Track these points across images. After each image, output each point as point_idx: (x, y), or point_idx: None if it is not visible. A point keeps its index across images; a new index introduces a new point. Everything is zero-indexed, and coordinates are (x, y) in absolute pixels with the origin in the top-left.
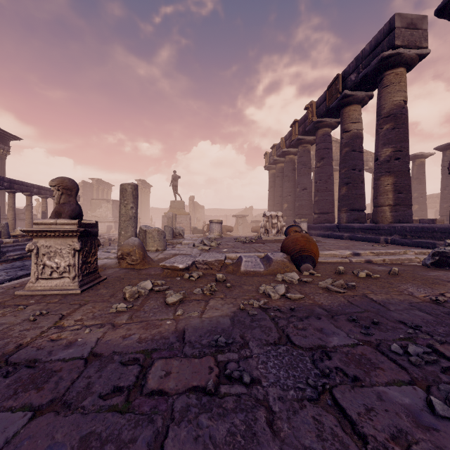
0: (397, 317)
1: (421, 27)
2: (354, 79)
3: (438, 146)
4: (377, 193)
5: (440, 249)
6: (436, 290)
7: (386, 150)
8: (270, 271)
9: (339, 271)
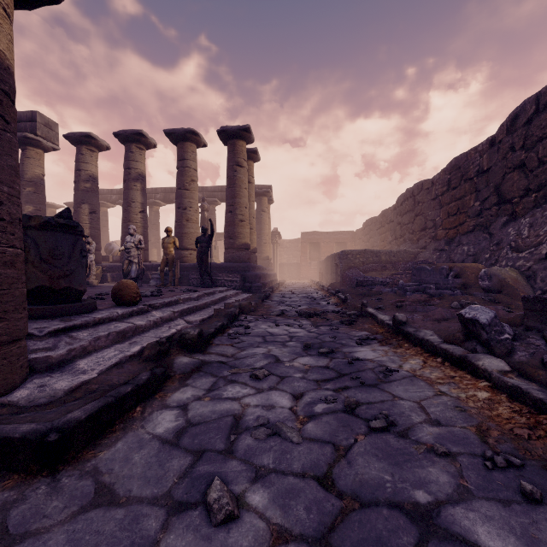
0: None
1: (55, 130)
2: None
3: (67, 202)
4: None
5: None
6: None
7: (29, 207)
8: None
9: None
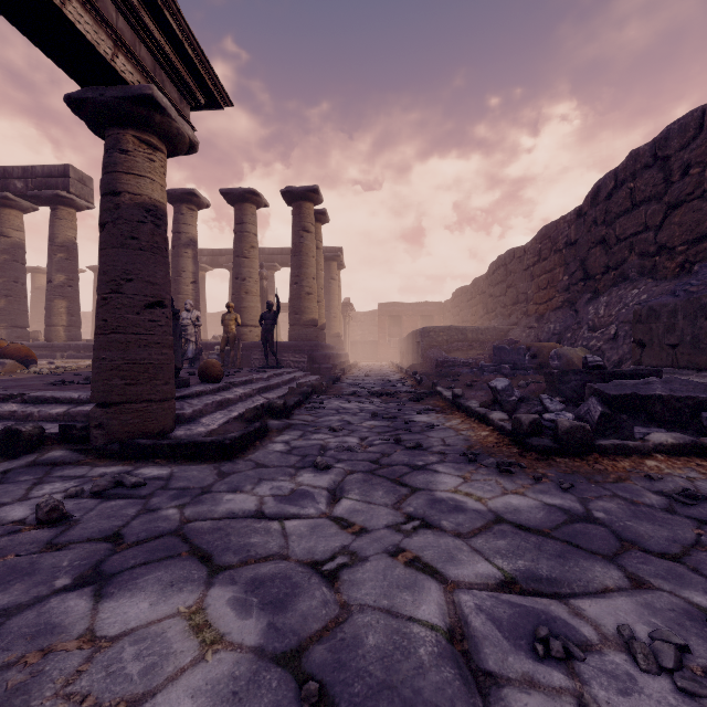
0: None
1: (90, 185)
2: (20, 187)
3: (91, 266)
4: (52, 314)
5: None
6: None
7: (61, 276)
8: (7, 371)
9: (58, 367)
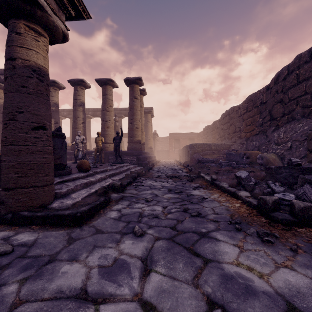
0: None
1: None
2: (3, 78)
3: None
4: None
5: None
6: None
7: None
8: None
9: None
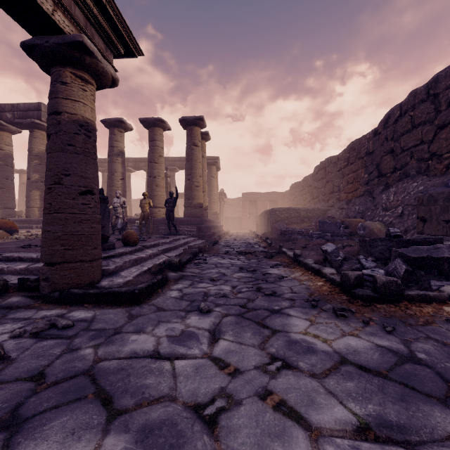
0: None
1: None
2: (10, 117)
3: None
4: (30, 199)
5: None
6: None
7: (36, 175)
8: None
9: (32, 234)
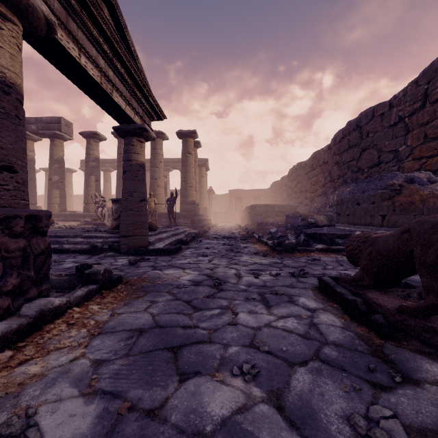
0: (90, 227)
1: (71, 127)
2: (34, 128)
3: None
4: (52, 197)
5: (86, 220)
6: (91, 226)
7: (56, 177)
8: None
9: (65, 225)
